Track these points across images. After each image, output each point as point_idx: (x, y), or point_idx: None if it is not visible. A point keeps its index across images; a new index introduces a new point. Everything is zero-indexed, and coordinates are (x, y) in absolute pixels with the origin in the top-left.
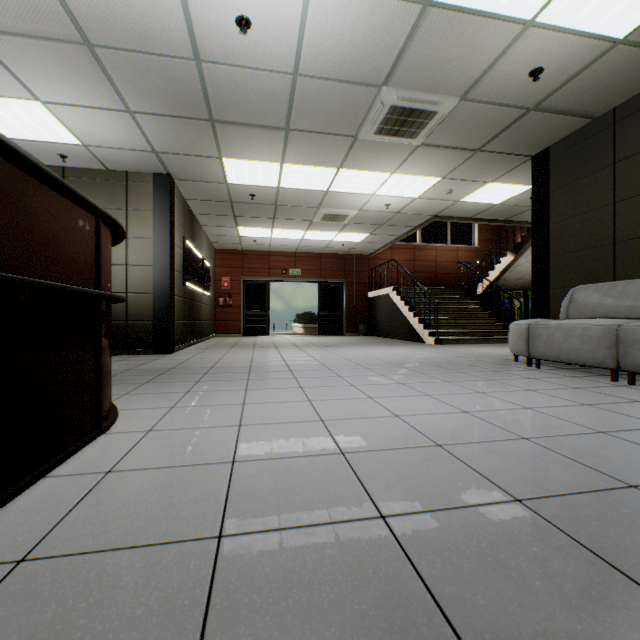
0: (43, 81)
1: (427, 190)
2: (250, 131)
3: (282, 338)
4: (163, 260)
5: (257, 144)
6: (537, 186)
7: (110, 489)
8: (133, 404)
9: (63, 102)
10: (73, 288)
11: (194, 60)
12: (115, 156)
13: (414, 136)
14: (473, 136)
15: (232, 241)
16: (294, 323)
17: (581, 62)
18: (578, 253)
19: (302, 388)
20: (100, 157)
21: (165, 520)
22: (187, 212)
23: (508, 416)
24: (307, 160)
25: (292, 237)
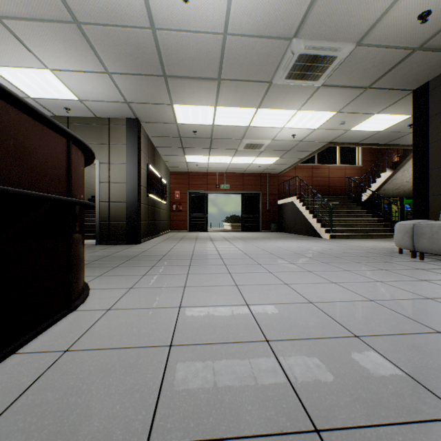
0: (49, 54)
1: (324, 122)
2: (192, 82)
3: (216, 233)
4: (133, 179)
5: (197, 92)
6: (418, 113)
7: (61, 371)
8: (103, 284)
9: (64, 69)
10: (40, 194)
11: (150, 28)
12: (100, 107)
13: (316, 78)
14: (365, 76)
15: (181, 166)
16: (224, 222)
17: None
18: None
19: (230, 274)
20: (91, 108)
21: (98, 416)
22: (150, 145)
23: (413, 306)
24: (234, 103)
25: (223, 162)
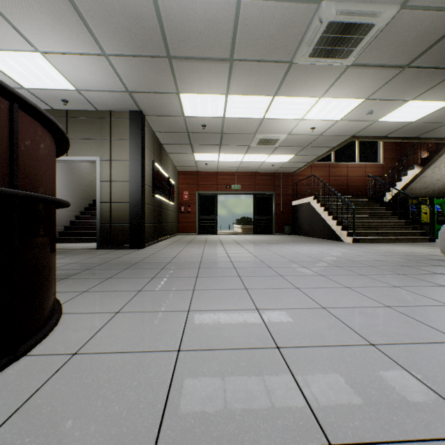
0: (37, 31)
1: (349, 112)
2: (200, 65)
3: (226, 236)
4: (136, 177)
5: (206, 77)
6: None
7: None
8: (83, 305)
9: (55, 51)
10: None
11: None
12: (100, 98)
13: (346, 55)
14: (404, 51)
15: (190, 165)
16: (235, 225)
17: None
18: None
19: (247, 290)
20: (90, 100)
21: None
22: (156, 142)
23: None
24: (247, 90)
25: (234, 160)
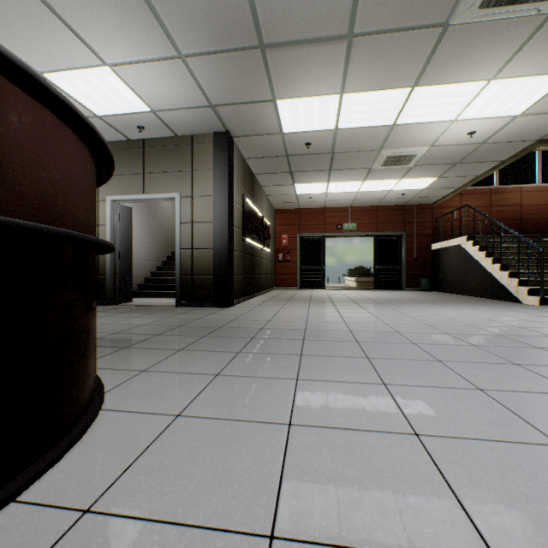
0: (102, 37)
1: (539, 99)
2: (304, 52)
3: (337, 292)
4: (222, 216)
5: (313, 71)
6: None
7: None
8: (134, 396)
9: (124, 61)
10: None
11: None
12: (179, 119)
13: None
14: None
15: (289, 200)
16: (346, 277)
17: None
18: None
19: (386, 386)
20: (168, 123)
21: None
22: (247, 172)
23: None
24: (372, 82)
25: (348, 190)
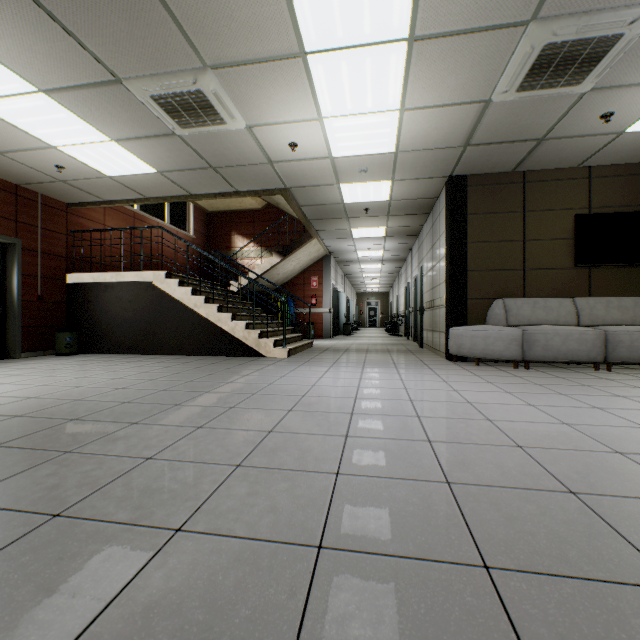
0: None
1: (357, 155)
2: None
3: None
4: None
5: None
6: (457, 205)
7: None
8: None
9: None
10: None
11: None
12: None
13: (523, 89)
14: (498, 131)
15: None
16: None
17: (604, 130)
18: (495, 272)
19: None
20: None
21: None
22: None
23: None
24: None
25: None
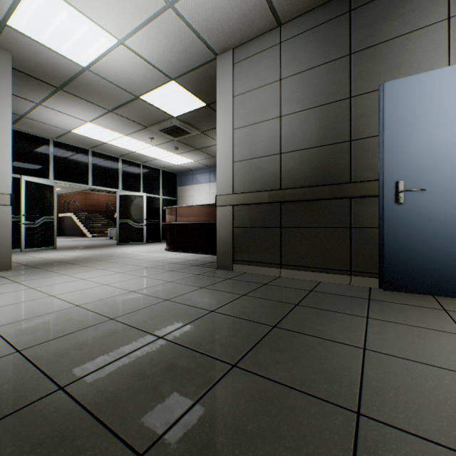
0: None
1: None
2: None
3: None
4: None
5: None
6: None
7: None
8: None
9: None
10: None
11: None
12: None
13: None
14: None
15: None
16: None
17: None
18: None
19: None
20: None
21: None
22: None
23: (91, 242)
24: None
25: None
